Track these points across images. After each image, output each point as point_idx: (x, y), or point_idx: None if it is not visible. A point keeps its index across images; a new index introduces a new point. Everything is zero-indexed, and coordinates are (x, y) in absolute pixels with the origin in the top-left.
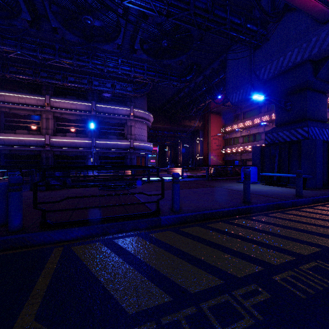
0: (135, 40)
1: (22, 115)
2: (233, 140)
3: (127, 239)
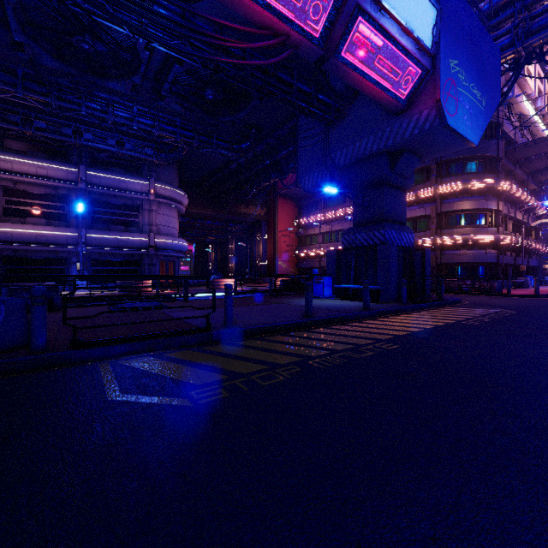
0: (163, 83)
1: None
2: (310, 238)
3: (178, 352)
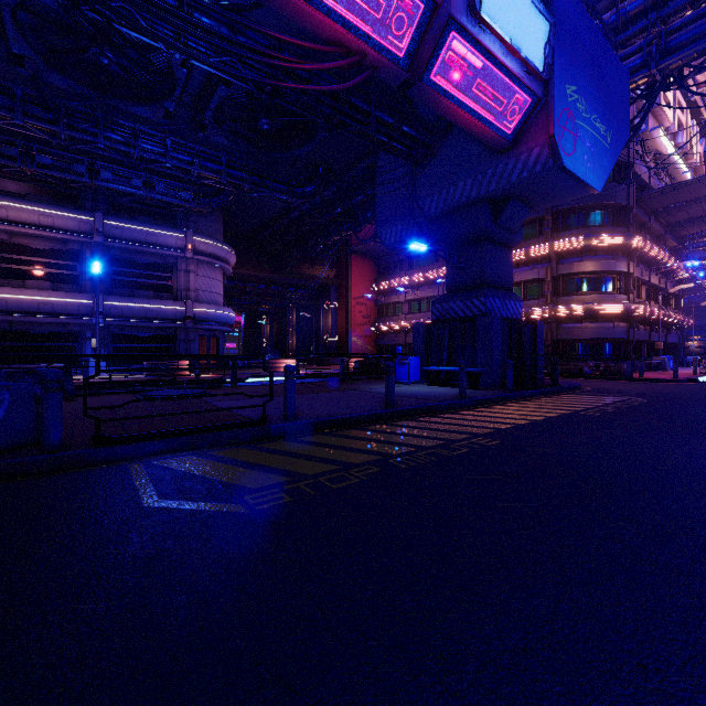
0: (204, 108)
1: None
2: (392, 307)
3: (227, 451)
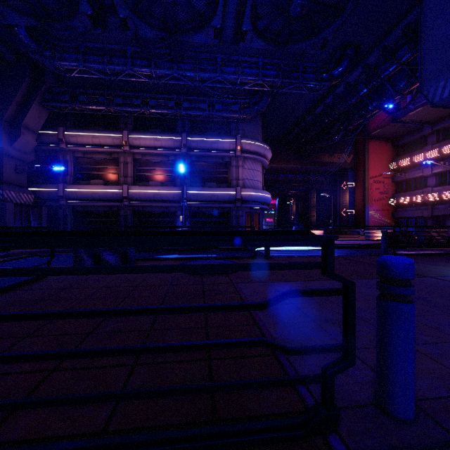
0: (243, 14)
1: (97, 160)
2: (413, 181)
3: None
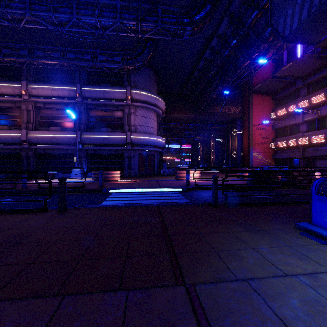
0: None
1: (3, 108)
2: (289, 128)
3: None
